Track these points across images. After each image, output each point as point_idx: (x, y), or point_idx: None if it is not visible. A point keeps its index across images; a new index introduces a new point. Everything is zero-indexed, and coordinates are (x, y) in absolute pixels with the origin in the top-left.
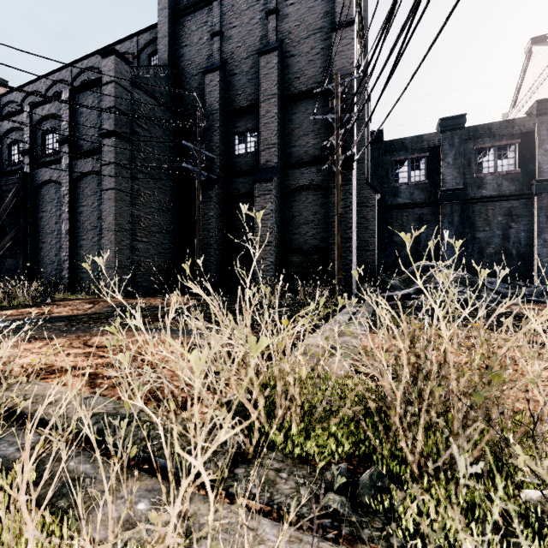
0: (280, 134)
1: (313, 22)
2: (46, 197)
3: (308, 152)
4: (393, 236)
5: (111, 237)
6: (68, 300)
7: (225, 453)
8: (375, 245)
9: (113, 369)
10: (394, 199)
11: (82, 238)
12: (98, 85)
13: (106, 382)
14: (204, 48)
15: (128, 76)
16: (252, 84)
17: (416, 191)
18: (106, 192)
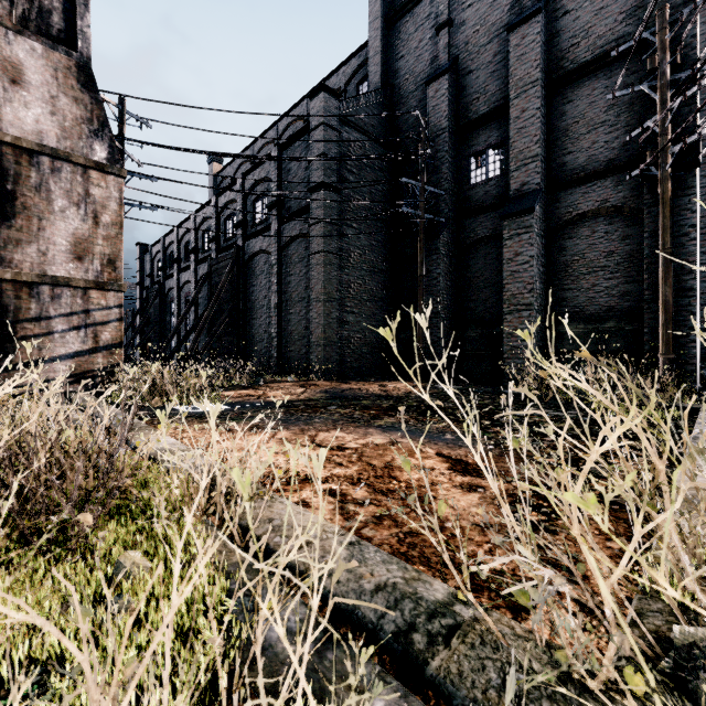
0: (544, 139)
1: None
2: (256, 269)
3: (596, 158)
4: None
5: (320, 309)
6: (278, 382)
7: None
8: None
9: (362, 488)
10: None
11: (290, 312)
12: (306, 133)
13: (361, 511)
14: (425, 51)
15: (337, 114)
16: (496, 78)
17: None
18: (314, 256)
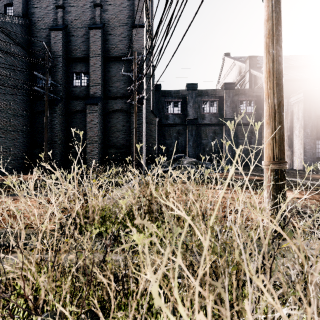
0: (103, 78)
1: (122, 19)
2: None
3: (119, 91)
4: (166, 140)
5: None
6: None
7: (63, 237)
8: (156, 144)
9: None
10: (166, 121)
11: None
12: None
13: None
14: (50, 13)
15: None
16: (85, 44)
17: (176, 118)
18: None
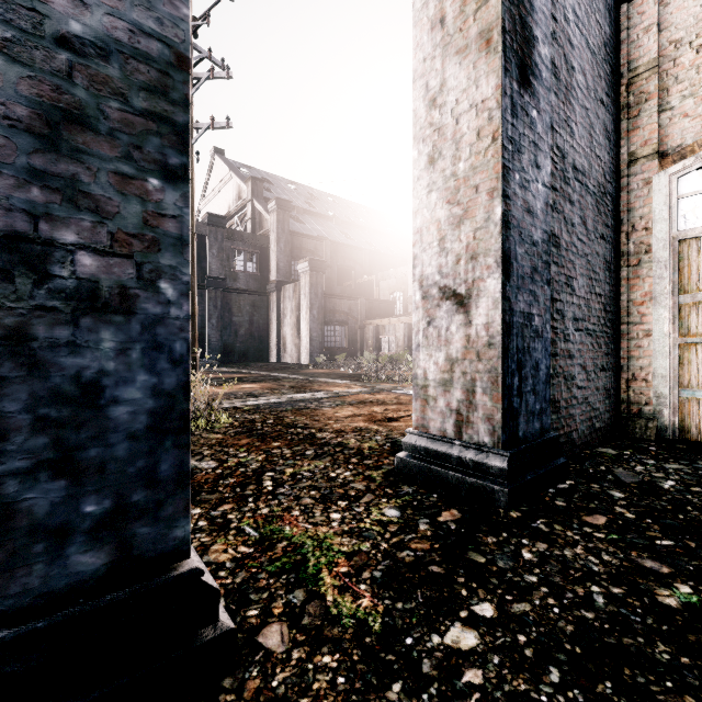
0: None
1: None
2: None
3: None
4: None
5: None
6: None
7: None
8: None
9: None
10: None
11: None
12: None
13: None
14: None
15: None
16: None
17: None
18: None
